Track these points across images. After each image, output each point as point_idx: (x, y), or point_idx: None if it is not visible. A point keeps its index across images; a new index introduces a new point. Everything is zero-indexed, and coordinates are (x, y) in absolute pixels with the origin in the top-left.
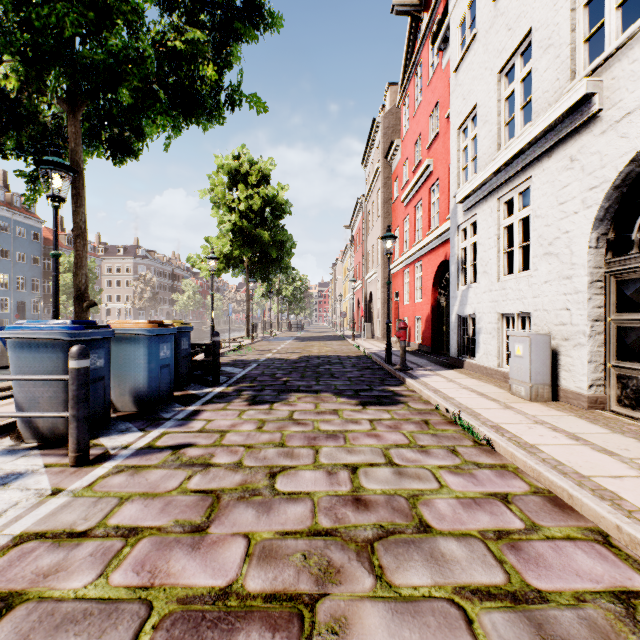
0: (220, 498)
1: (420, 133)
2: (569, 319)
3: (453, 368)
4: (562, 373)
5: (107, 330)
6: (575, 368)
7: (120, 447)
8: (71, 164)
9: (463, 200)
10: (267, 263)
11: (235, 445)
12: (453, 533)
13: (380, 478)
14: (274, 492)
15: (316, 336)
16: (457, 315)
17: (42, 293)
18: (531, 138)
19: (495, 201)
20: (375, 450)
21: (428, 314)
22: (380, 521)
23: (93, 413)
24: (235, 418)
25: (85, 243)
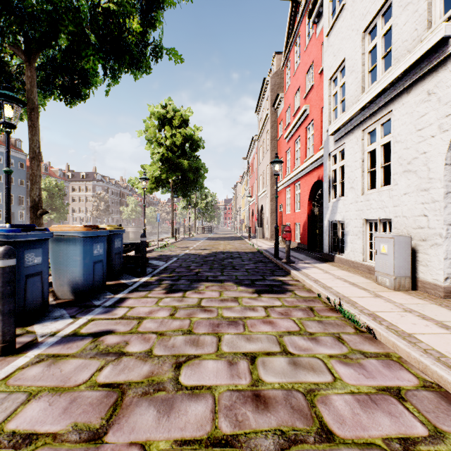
0: (125, 394)
1: (299, 87)
2: (426, 223)
3: (326, 261)
4: (420, 267)
5: (44, 232)
6: (432, 264)
7: (48, 334)
8: (27, 101)
9: (334, 133)
10: (186, 184)
11: (149, 332)
12: (357, 442)
13: (277, 369)
14: (177, 386)
15: (222, 237)
16: (329, 221)
17: (26, 206)
18: (393, 78)
19: (360, 132)
20: (270, 337)
21: (305, 221)
22: (280, 425)
23: (30, 303)
24: (153, 305)
25: (39, 164)
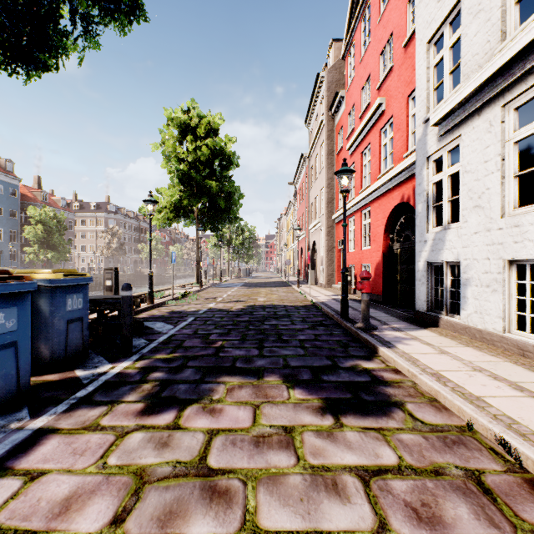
0: None
1: (368, 76)
2: None
3: (425, 326)
4: None
5: None
6: None
7: None
8: None
9: (440, 121)
10: (216, 213)
11: None
12: None
13: None
14: None
15: (263, 282)
16: (427, 262)
17: (19, 243)
18: None
19: (498, 109)
20: None
21: (379, 261)
22: None
23: None
24: (91, 465)
25: None
